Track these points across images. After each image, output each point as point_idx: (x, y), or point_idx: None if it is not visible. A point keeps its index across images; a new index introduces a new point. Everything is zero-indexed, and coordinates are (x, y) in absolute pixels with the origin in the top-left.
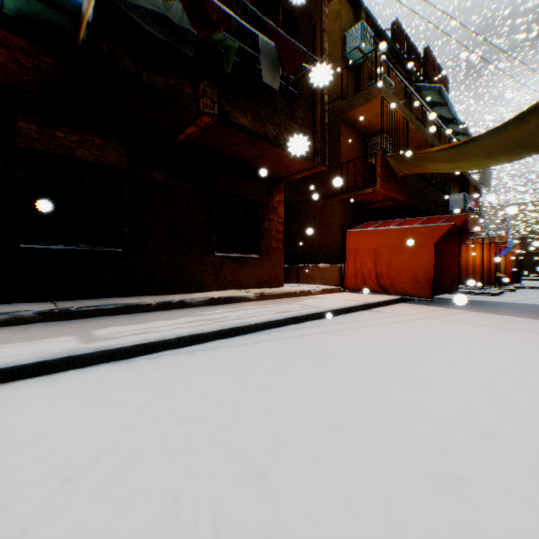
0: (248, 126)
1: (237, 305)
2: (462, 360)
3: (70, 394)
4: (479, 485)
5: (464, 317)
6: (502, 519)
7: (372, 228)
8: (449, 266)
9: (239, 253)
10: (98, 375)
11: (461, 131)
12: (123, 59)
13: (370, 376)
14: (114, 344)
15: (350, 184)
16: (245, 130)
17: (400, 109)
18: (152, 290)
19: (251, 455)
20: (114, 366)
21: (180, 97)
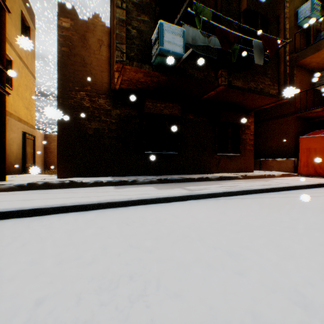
0: (240, 85)
1: (233, 180)
2: None
3: (201, 207)
4: None
5: None
6: None
7: (321, 135)
8: None
9: (228, 153)
10: (202, 202)
11: None
12: (188, 69)
13: None
14: (201, 192)
15: (300, 106)
16: (239, 88)
17: None
18: (188, 172)
19: (299, 229)
20: (204, 201)
21: (209, 79)
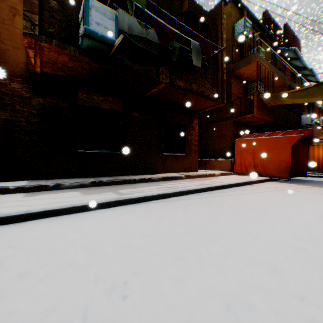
0: (183, 86)
1: (176, 181)
2: (306, 209)
3: (125, 214)
4: (310, 249)
5: (309, 189)
6: (319, 258)
7: (251, 138)
8: (300, 160)
9: (175, 153)
10: (130, 208)
11: (309, 74)
12: (126, 60)
13: (257, 214)
14: (132, 196)
15: (237, 111)
16: (181, 88)
17: (268, 66)
18: (133, 172)
19: (212, 236)
20: (134, 206)
21: (150, 75)
